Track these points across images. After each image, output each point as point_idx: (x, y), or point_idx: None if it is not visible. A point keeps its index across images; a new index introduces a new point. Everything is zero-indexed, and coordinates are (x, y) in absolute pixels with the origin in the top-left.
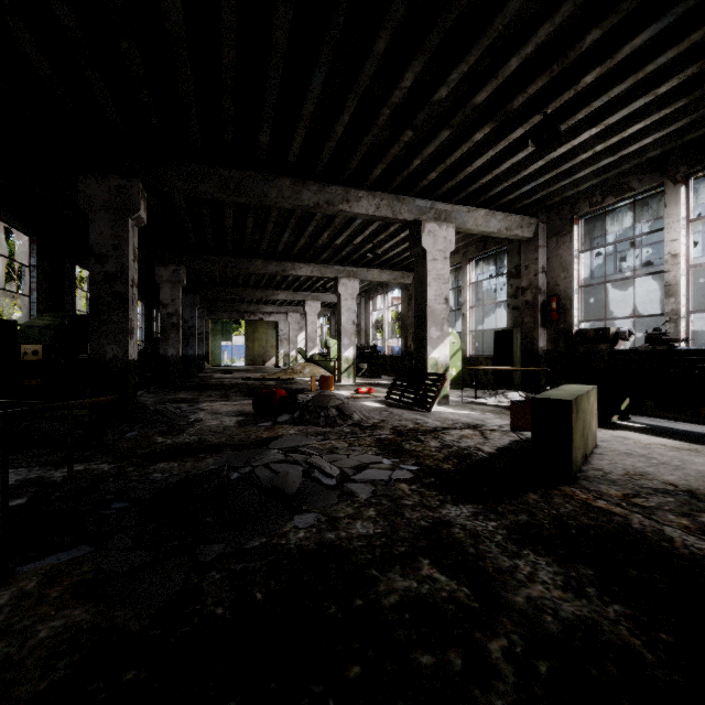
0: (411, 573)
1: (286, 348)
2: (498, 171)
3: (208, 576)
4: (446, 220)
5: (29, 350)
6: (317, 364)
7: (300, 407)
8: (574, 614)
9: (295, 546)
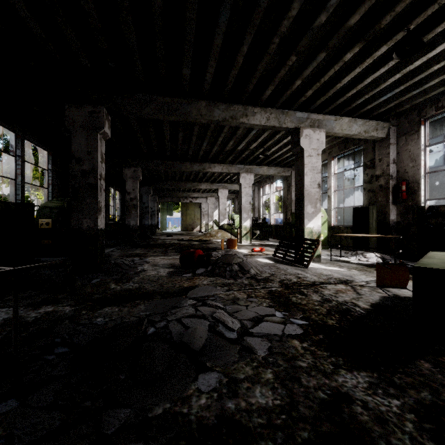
0: None
1: (207, 220)
2: (361, 85)
3: None
4: (319, 127)
5: (44, 222)
6: (226, 230)
7: (212, 263)
8: None
9: (196, 419)
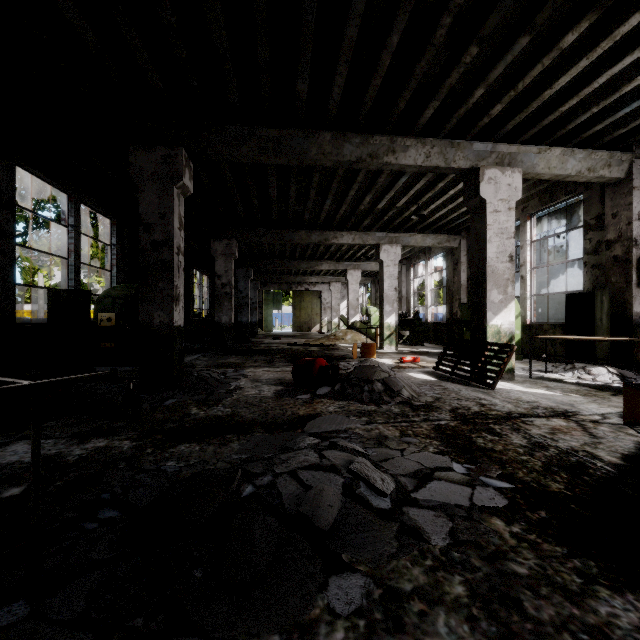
0: None
1: (330, 316)
2: (588, 90)
3: None
4: (510, 165)
5: (104, 317)
6: (358, 330)
7: (341, 378)
8: None
9: None
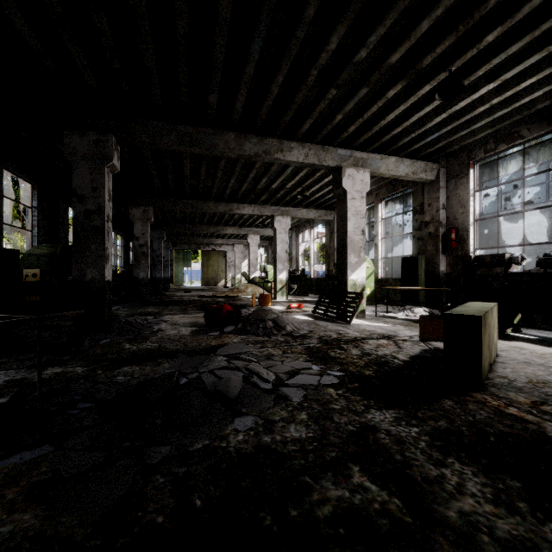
0: (343, 481)
1: (233, 272)
2: (407, 123)
3: (153, 480)
4: (363, 166)
5: (29, 273)
6: (257, 284)
7: (242, 319)
8: (510, 533)
9: (234, 450)
